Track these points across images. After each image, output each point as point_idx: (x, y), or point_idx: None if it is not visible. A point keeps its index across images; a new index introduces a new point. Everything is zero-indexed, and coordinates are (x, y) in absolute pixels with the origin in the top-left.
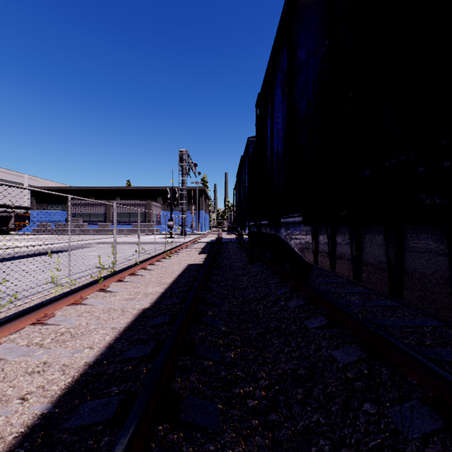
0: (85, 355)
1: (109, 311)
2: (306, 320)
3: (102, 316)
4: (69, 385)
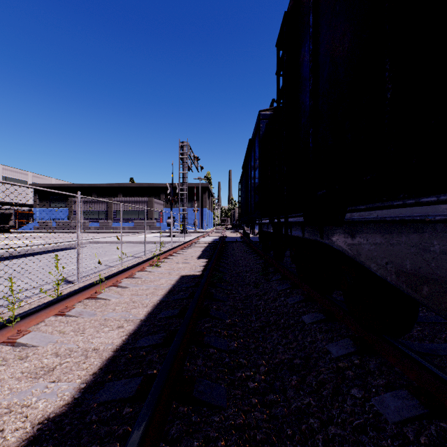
0: None
1: None
2: None
3: None
4: None
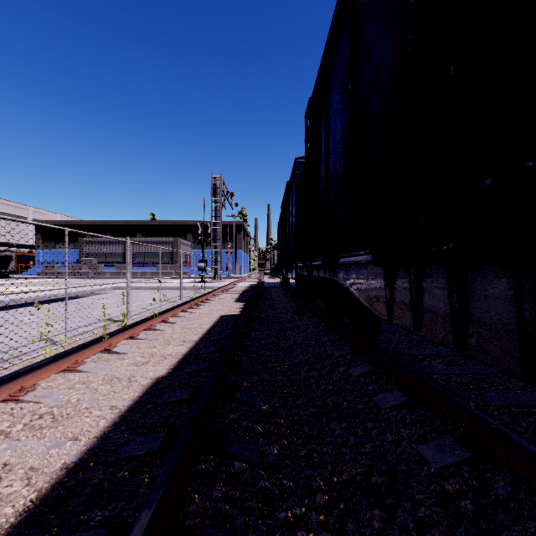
0: (65, 452)
1: (112, 381)
2: (375, 395)
3: (100, 388)
4: (31, 505)
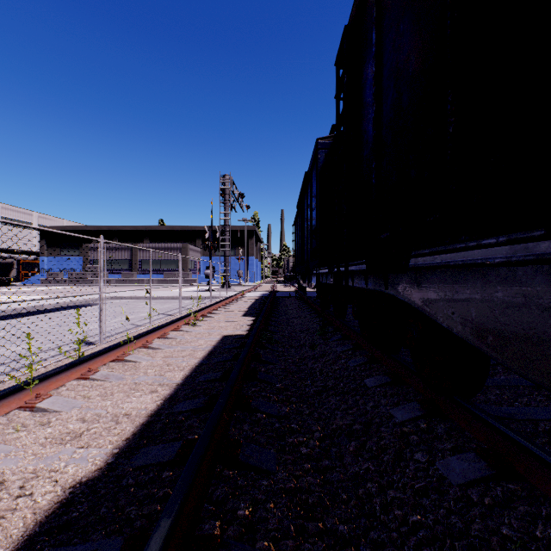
0: None
1: None
2: None
3: None
4: None
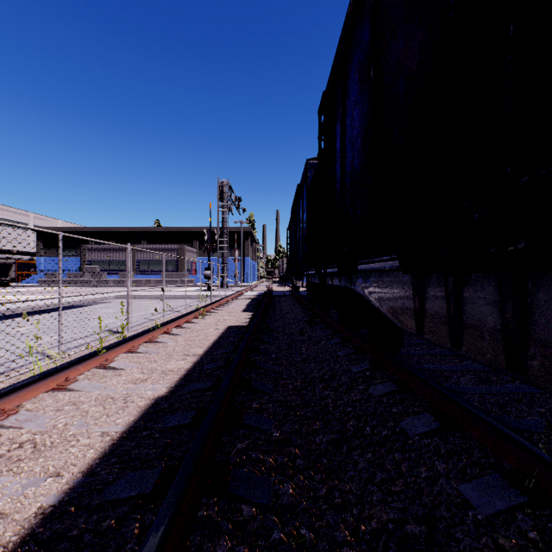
0: (42, 492)
1: (105, 402)
2: (402, 419)
3: (91, 410)
4: None
